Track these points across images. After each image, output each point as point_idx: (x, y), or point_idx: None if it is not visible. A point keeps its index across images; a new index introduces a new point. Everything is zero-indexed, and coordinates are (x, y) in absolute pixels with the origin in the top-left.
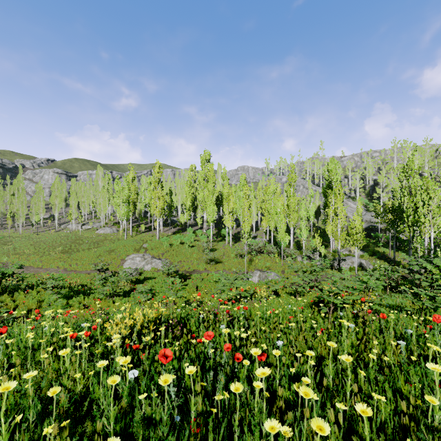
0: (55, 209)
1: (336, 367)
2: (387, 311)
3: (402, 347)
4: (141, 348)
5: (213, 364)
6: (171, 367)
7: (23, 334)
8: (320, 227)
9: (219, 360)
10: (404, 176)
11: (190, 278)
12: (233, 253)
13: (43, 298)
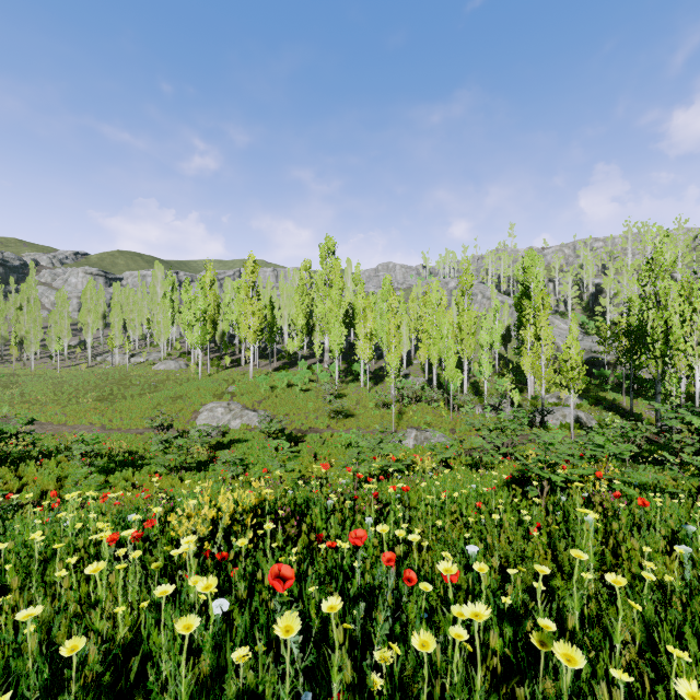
0: (87, 332)
1: (584, 595)
2: (637, 493)
3: (686, 557)
4: (231, 558)
5: (363, 589)
6: (287, 594)
7: (28, 533)
8: (509, 360)
9: (369, 579)
10: (647, 276)
11: (304, 440)
12: (372, 401)
13: (66, 473)
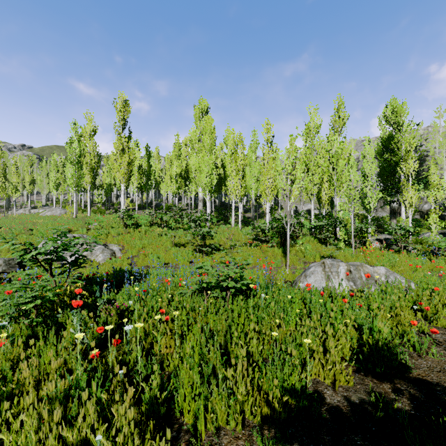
0: None
1: None
2: None
3: None
4: None
5: None
6: None
7: None
8: None
9: None
10: None
11: (145, 281)
12: (245, 236)
13: None
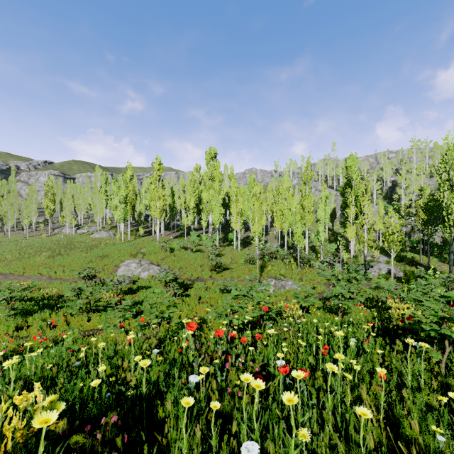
0: (48, 212)
1: None
2: None
3: None
4: None
5: None
6: None
7: None
8: (335, 232)
9: None
10: (442, 167)
11: (192, 287)
12: (242, 258)
13: None
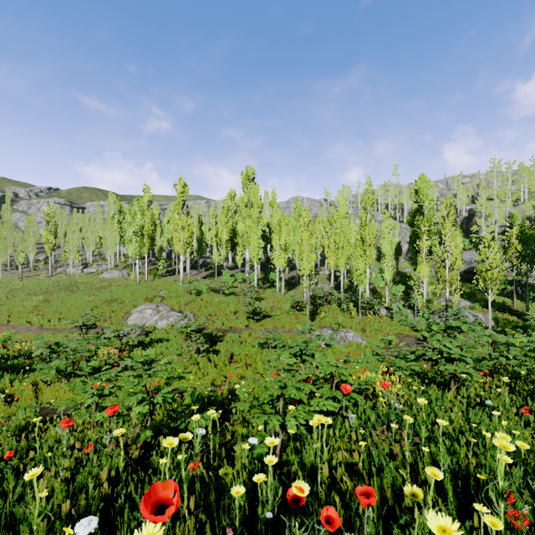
0: (48, 247)
1: None
2: None
3: None
4: None
5: None
6: None
7: None
8: (399, 271)
9: None
10: None
11: (223, 340)
12: (286, 303)
13: None
